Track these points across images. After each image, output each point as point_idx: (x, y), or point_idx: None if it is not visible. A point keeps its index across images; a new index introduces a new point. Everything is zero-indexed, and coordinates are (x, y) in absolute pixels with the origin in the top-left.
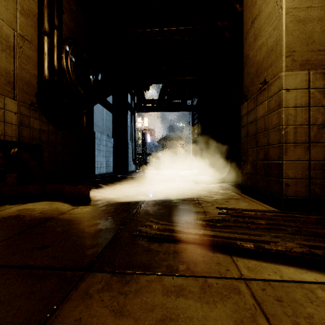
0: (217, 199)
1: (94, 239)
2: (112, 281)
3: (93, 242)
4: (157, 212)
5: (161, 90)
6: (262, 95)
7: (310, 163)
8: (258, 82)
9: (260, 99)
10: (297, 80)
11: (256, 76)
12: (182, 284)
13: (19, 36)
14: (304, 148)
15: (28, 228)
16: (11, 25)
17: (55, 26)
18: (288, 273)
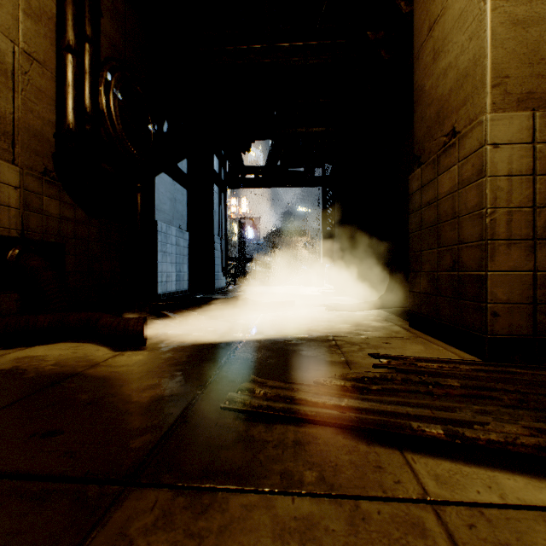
0: (368, 339)
1: (147, 417)
2: (176, 506)
3: (145, 423)
4: (264, 362)
5: (270, 151)
6: (448, 155)
7: (535, 275)
8: (440, 132)
9: (445, 162)
10: (512, 129)
11: (436, 123)
12: (311, 514)
13: (22, 53)
14: (525, 248)
15: (29, 394)
16: (8, 34)
17: (87, 37)
18: (515, 489)
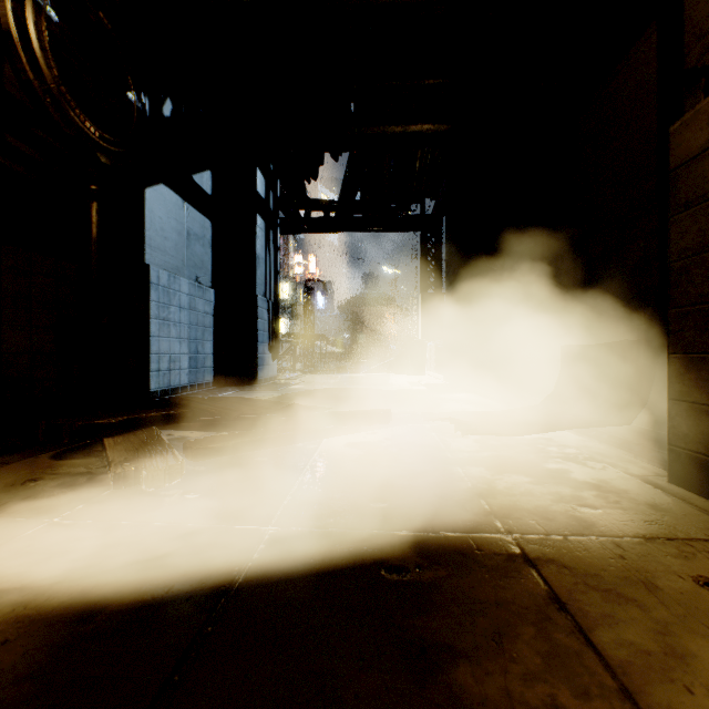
0: (627, 553)
1: None
2: None
3: None
4: None
5: (346, 174)
6: None
7: None
8: None
9: None
10: None
11: None
12: None
13: None
14: None
15: None
16: None
17: None
18: None
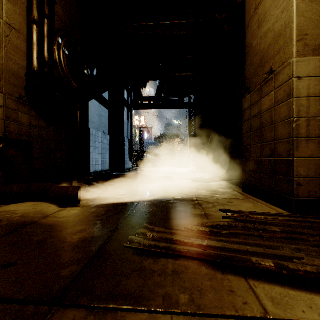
0: (218, 199)
1: (75, 253)
2: None
3: (73, 258)
4: (153, 214)
5: (158, 87)
6: (268, 85)
7: None
8: (263, 72)
9: (266, 90)
10: (310, 67)
11: (260, 66)
12: None
13: (5, 24)
14: (318, 142)
15: (0, 236)
16: None
17: (45, 15)
18: None
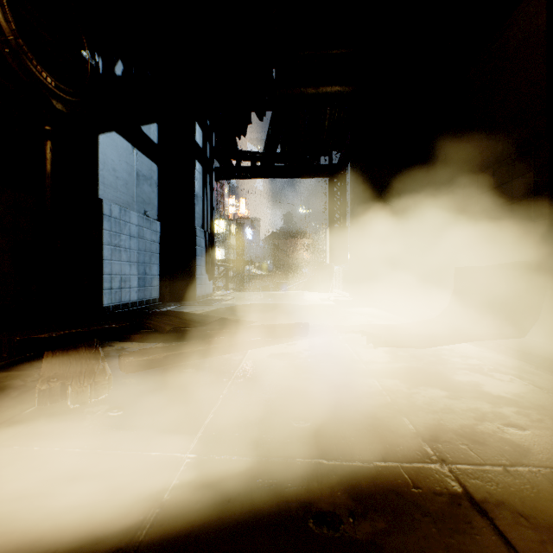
0: None
1: None
2: None
3: None
4: None
5: (269, 130)
6: None
7: None
8: None
9: None
10: None
11: None
12: None
13: None
14: None
15: None
16: None
17: None
18: None
